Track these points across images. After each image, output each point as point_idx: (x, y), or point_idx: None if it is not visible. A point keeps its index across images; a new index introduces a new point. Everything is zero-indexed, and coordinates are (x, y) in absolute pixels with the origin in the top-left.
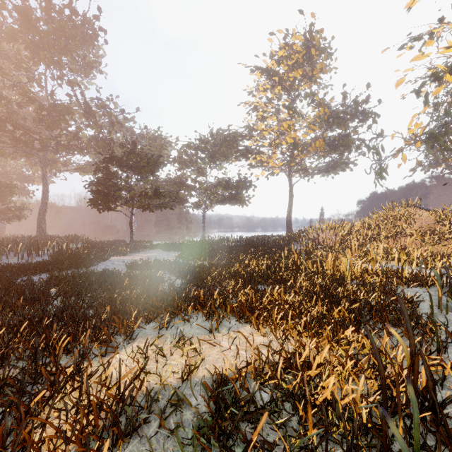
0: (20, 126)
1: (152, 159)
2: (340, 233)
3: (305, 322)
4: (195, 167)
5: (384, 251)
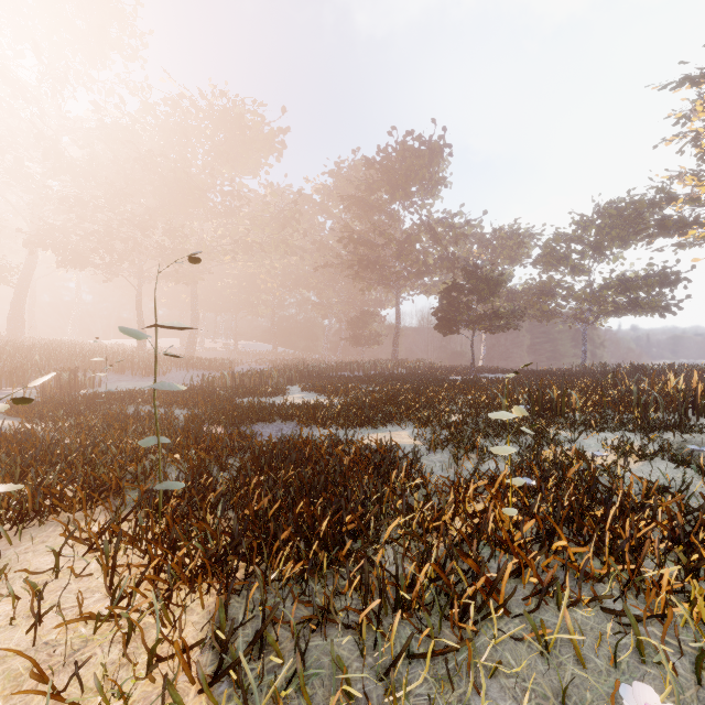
0: (384, 265)
1: (493, 280)
2: None
3: None
4: (566, 266)
5: None
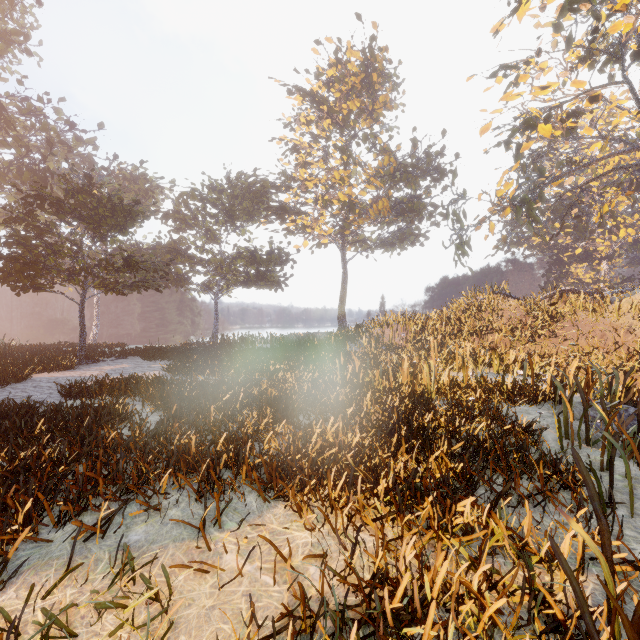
0: None
1: (122, 207)
2: (412, 329)
3: (384, 488)
4: (202, 227)
5: (470, 352)
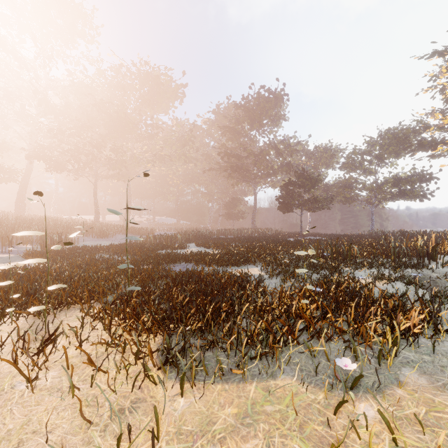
0: (246, 169)
1: (314, 178)
2: None
3: None
4: (361, 169)
5: None
